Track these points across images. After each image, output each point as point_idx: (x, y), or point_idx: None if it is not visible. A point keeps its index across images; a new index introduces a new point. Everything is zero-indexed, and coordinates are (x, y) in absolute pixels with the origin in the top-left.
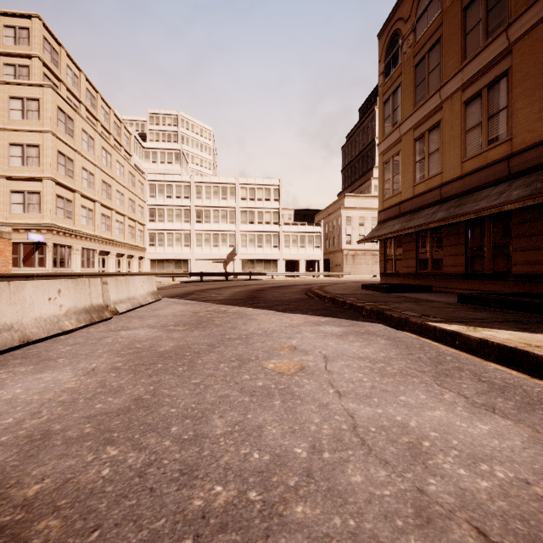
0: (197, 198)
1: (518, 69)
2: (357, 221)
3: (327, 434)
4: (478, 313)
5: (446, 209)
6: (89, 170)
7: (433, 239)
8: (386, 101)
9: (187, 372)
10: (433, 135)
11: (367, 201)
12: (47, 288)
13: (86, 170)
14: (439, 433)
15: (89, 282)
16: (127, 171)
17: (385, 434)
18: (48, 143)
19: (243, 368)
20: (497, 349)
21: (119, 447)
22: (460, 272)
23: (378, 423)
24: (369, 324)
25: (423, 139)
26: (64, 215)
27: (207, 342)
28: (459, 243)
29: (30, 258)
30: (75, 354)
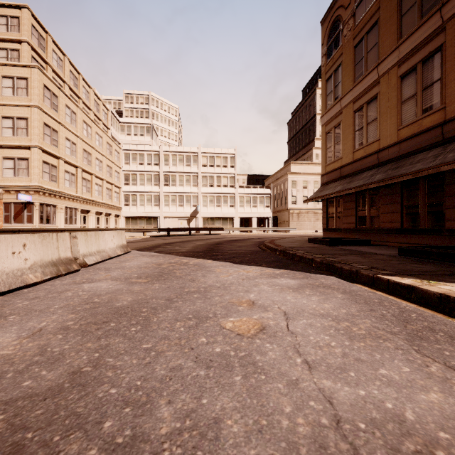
0: (165, 164)
1: (452, 44)
2: (301, 184)
3: (305, 436)
4: (423, 266)
5: (384, 171)
6: (72, 140)
7: (371, 199)
8: (328, 79)
9: (139, 333)
10: (371, 106)
11: (310, 167)
12: (10, 242)
13: (69, 140)
14: (450, 433)
15: (57, 236)
16: (105, 142)
17: (381, 436)
18: (35, 116)
19: (199, 328)
20: None
21: None
22: (396, 228)
23: (366, 415)
24: (322, 276)
25: (362, 111)
26: (50, 178)
27: (166, 296)
28: (395, 202)
29: (20, 215)
30: (29, 310)
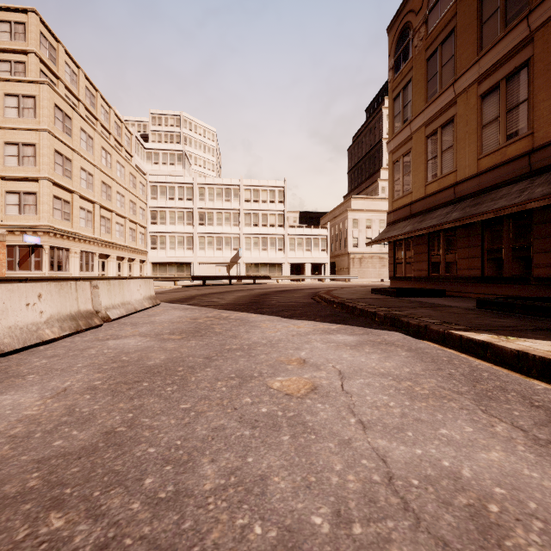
0: (200, 200)
1: (540, 58)
2: (364, 223)
3: (355, 491)
4: (504, 320)
5: (461, 208)
6: (88, 171)
7: (447, 241)
8: (396, 97)
9: (176, 393)
10: (446, 131)
11: (375, 203)
12: (24, 292)
13: (84, 171)
14: (506, 488)
15: (76, 285)
16: (128, 172)
17: (433, 491)
18: (45, 142)
19: (243, 388)
20: (540, 363)
21: (67, 513)
22: (476, 276)
23: (421, 472)
24: (385, 332)
25: (436, 136)
26: (62, 216)
27: (204, 354)
28: (475, 245)
29: (26, 261)
30: (49, 369)
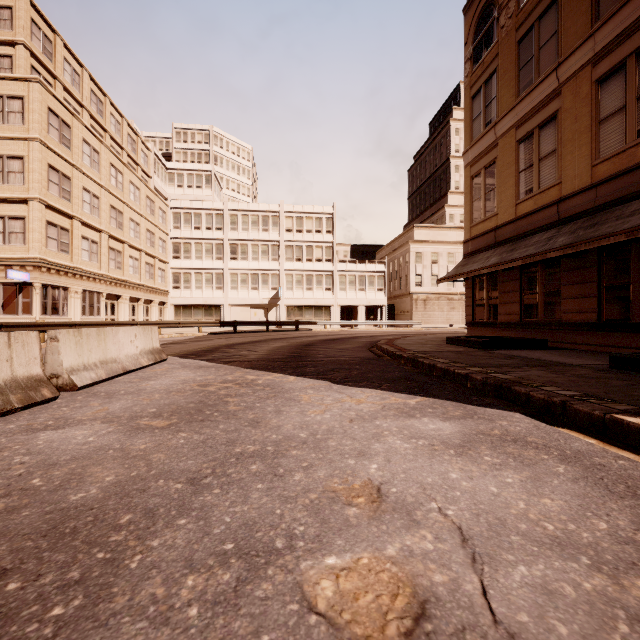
0: (231, 229)
1: None
2: (429, 257)
3: None
4: None
5: (570, 231)
6: (92, 192)
7: (546, 276)
8: (475, 95)
9: (63, 634)
10: (545, 132)
11: (442, 233)
12: None
13: (88, 192)
14: None
15: (9, 338)
16: (144, 196)
17: None
18: (35, 154)
19: (242, 609)
20: None
21: None
22: (589, 321)
23: None
24: (498, 413)
25: (531, 139)
26: (58, 247)
27: (190, 468)
28: (588, 281)
29: (12, 302)
30: None
